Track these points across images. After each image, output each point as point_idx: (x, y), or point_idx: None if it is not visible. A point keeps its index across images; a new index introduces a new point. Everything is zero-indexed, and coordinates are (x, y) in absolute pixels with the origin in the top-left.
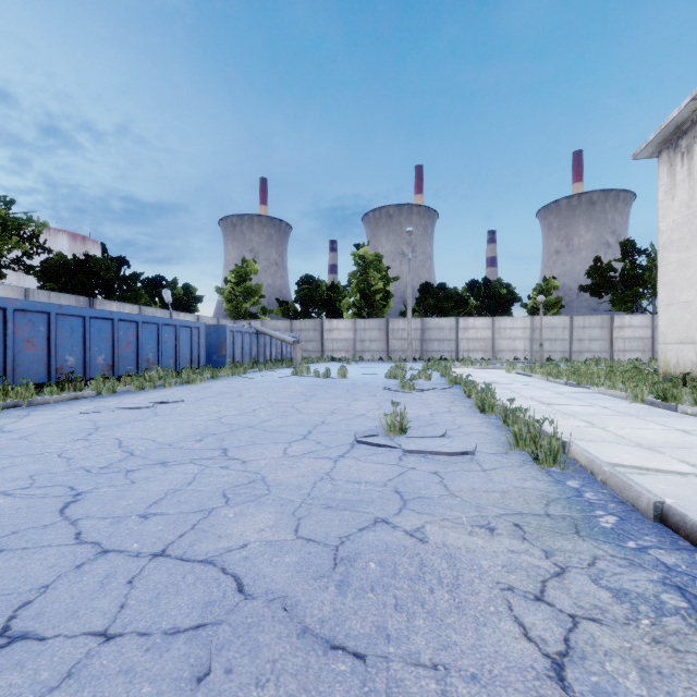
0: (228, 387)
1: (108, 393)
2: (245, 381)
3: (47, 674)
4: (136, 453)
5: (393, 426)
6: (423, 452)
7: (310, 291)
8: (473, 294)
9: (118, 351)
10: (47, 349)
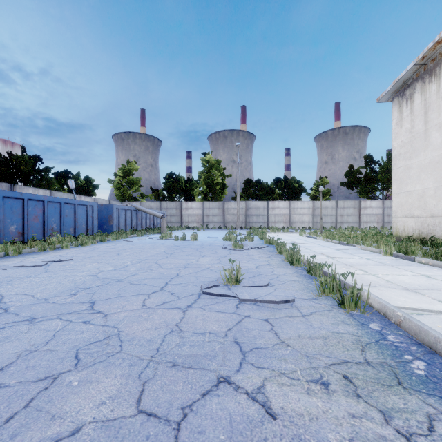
0: (111, 248)
1: (14, 254)
2: (125, 243)
3: None
4: (10, 310)
5: (230, 278)
6: (254, 301)
7: (174, 183)
8: (277, 186)
9: (27, 222)
10: None
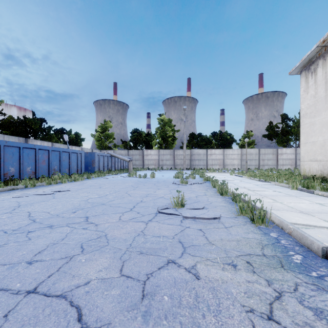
0: (94, 183)
1: (31, 186)
2: (104, 180)
3: None
4: (37, 220)
5: (177, 203)
6: (193, 217)
7: (137, 136)
8: (214, 138)
9: (38, 165)
10: None
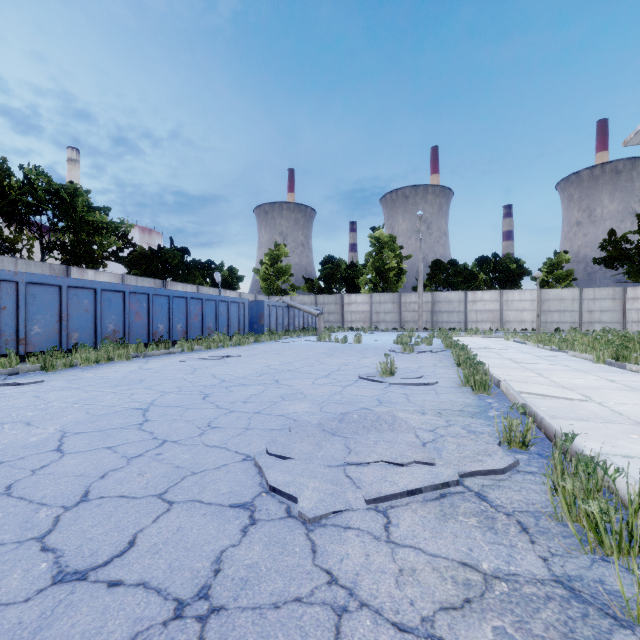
0: (269, 348)
1: (188, 351)
2: (281, 345)
3: (232, 433)
4: (226, 380)
5: (385, 370)
6: (400, 384)
7: (332, 269)
8: (482, 269)
9: (190, 321)
10: (147, 319)
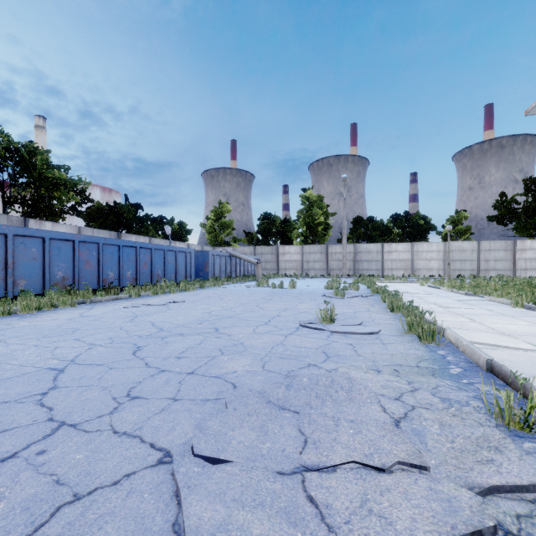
0: (212, 293)
1: (135, 296)
2: (223, 290)
3: (153, 409)
4: (164, 329)
5: (325, 317)
6: (343, 332)
7: (269, 224)
8: (396, 225)
9: (139, 268)
10: (97, 267)
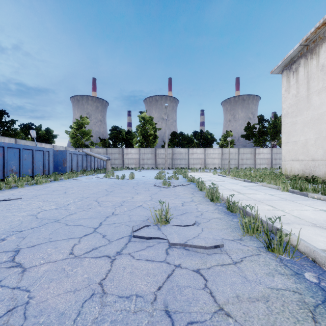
0: (61, 186)
1: None
2: (74, 182)
3: None
4: None
5: (160, 218)
6: (184, 245)
7: (117, 134)
8: (195, 137)
9: None
10: None
